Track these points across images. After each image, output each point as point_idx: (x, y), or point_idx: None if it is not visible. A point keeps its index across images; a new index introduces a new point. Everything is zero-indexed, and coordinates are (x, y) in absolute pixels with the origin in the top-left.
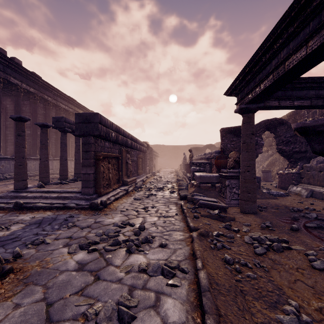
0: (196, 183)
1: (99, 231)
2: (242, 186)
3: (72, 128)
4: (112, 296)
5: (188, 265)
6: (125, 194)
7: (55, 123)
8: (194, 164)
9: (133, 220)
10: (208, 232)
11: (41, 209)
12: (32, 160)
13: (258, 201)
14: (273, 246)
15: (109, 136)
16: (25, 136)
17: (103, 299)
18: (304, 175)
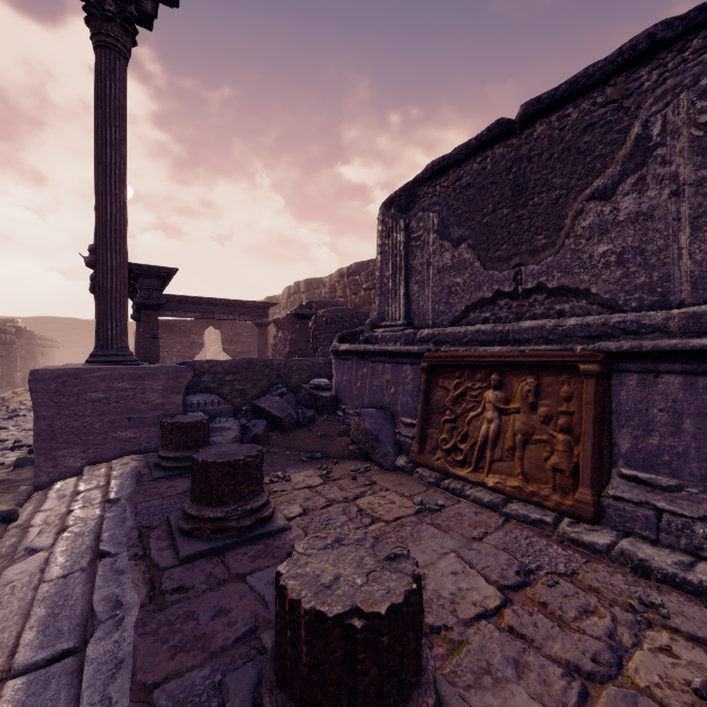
0: None
1: None
2: None
3: None
4: None
5: None
6: None
7: None
8: None
9: None
10: None
11: None
12: None
13: None
14: None
15: None
16: None
17: None
18: None
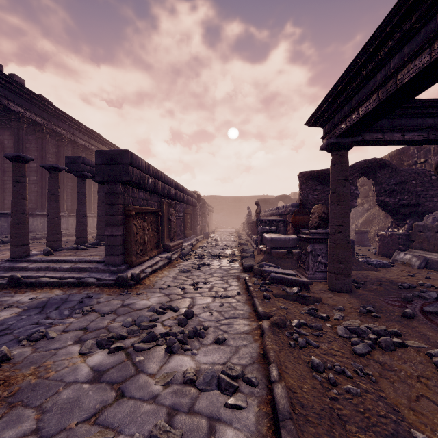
0: (265, 248)
1: (128, 319)
2: (331, 253)
3: (94, 172)
4: (142, 425)
5: (257, 373)
6: (167, 263)
7: (70, 165)
8: (262, 222)
9: (177, 302)
10: (285, 320)
11: (47, 286)
12: (39, 217)
13: (352, 273)
14: (379, 342)
15: (144, 183)
16: (26, 183)
17: (128, 431)
18: (415, 237)
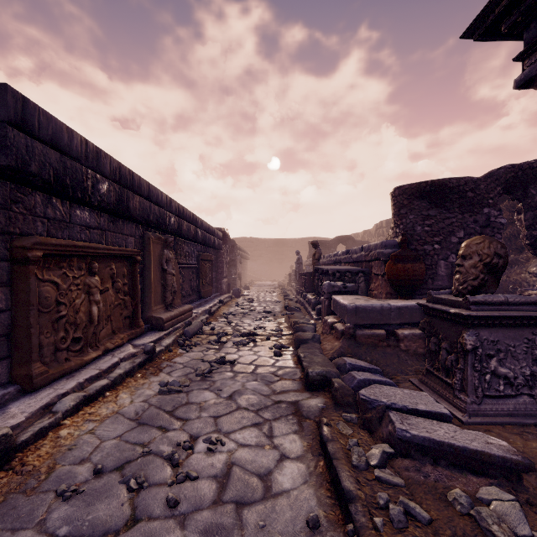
0: (342, 326)
1: None
2: None
3: None
4: None
5: None
6: (142, 364)
7: None
8: (327, 275)
9: None
10: None
11: None
12: None
13: None
14: None
15: (83, 187)
16: None
17: None
18: None
